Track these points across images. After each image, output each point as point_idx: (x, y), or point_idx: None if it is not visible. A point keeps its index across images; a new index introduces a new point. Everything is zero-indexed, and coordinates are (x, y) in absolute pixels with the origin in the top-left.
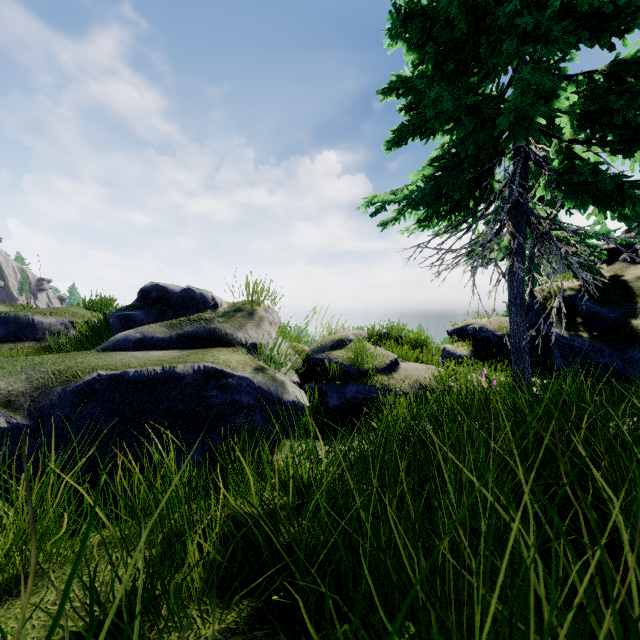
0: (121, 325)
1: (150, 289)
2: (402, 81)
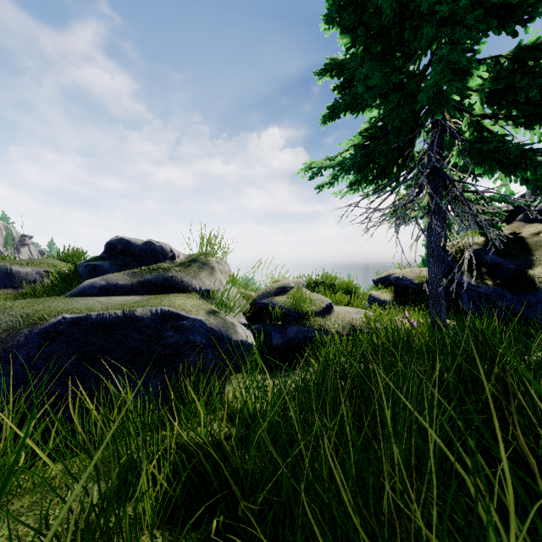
0: (89, 274)
1: (115, 242)
2: (336, 63)
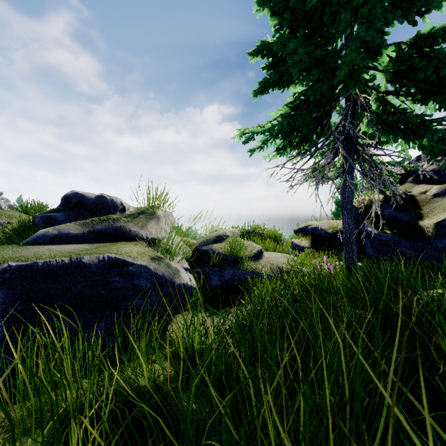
0: (45, 224)
1: (71, 196)
2: (266, 45)
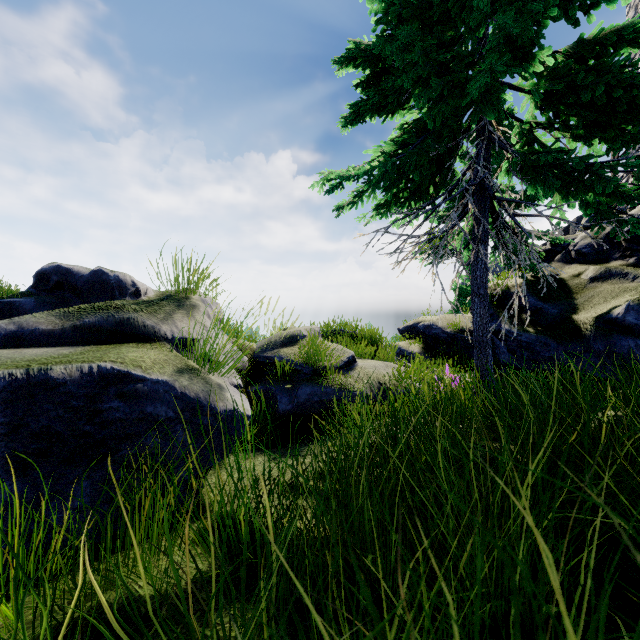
0: (1, 316)
1: (49, 271)
2: (360, 49)
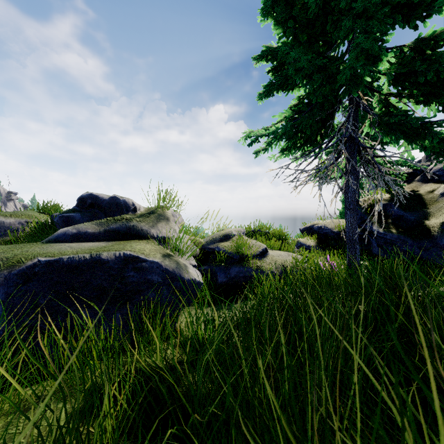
0: (63, 223)
1: (86, 197)
2: (270, 50)
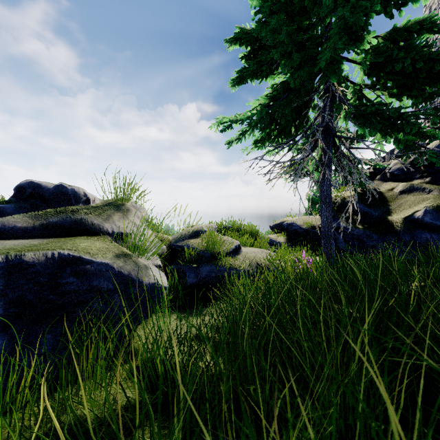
0: None
1: (25, 186)
2: (244, 32)
